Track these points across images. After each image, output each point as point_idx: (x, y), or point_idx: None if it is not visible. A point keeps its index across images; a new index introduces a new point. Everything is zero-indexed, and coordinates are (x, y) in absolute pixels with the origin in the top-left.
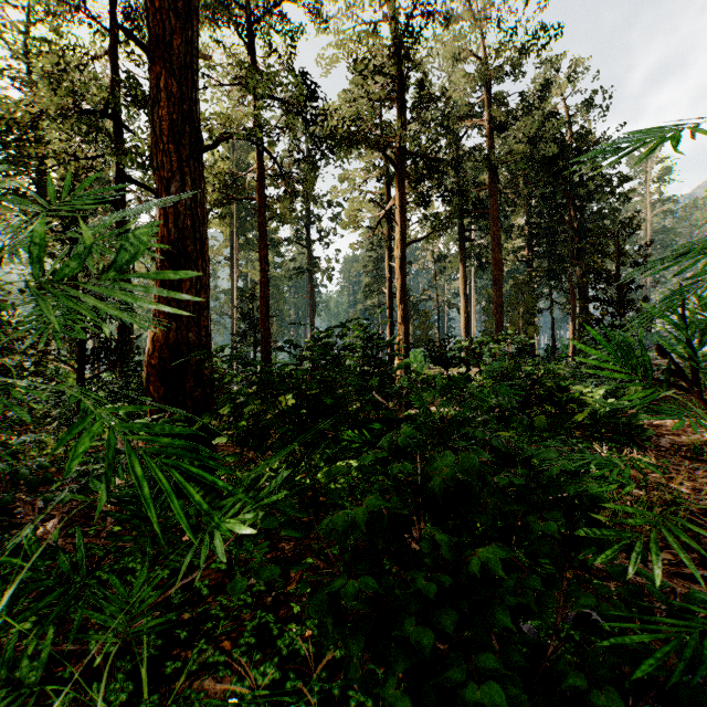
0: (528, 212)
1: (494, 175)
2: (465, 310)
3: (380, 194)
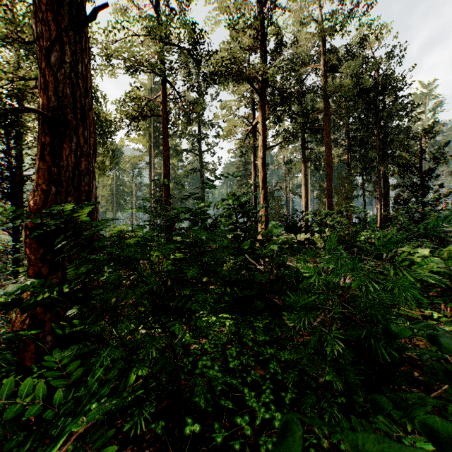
0: (348, 130)
1: (326, 102)
2: (305, 196)
3: (248, 116)
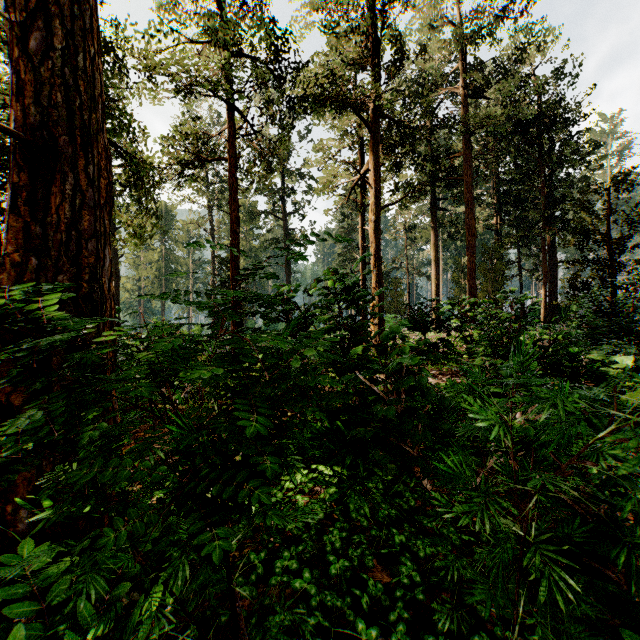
0: (497, 182)
1: (466, 141)
2: (436, 277)
3: (353, 162)
